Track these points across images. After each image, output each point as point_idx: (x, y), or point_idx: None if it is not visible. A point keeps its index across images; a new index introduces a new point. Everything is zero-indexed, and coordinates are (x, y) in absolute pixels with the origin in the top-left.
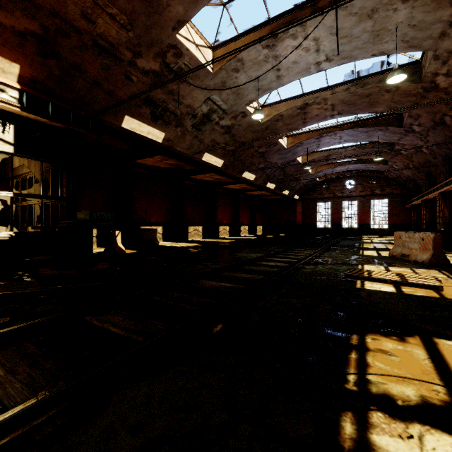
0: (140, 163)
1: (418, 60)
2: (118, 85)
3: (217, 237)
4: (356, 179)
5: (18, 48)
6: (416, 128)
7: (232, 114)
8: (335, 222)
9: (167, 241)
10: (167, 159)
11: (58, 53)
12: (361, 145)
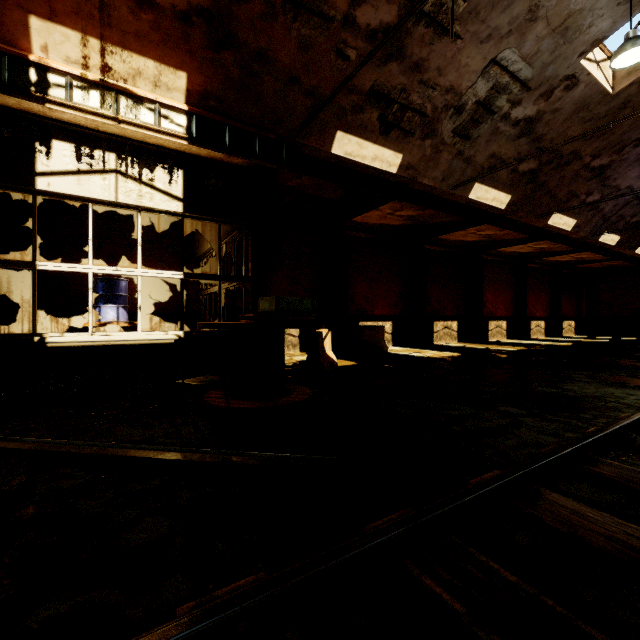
0: (359, 222)
1: None
2: (325, 75)
3: (484, 340)
4: None
5: (182, 44)
6: None
7: (540, 87)
8: None
9: (398, 345)
10: (401, 209)
11: (235, 36)
12: None
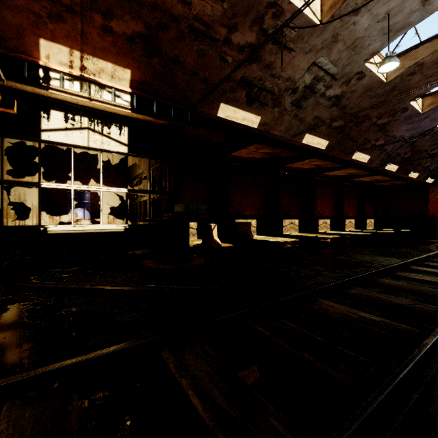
0: (235, 156)
1: None
2: (213, 71)
3: (315, 232)
4: None
5: (128, 53)
6: None
7: (343, 78)
8: None
9: (260, 234)
10: (261, 148)
11: (160, 49)
12: None
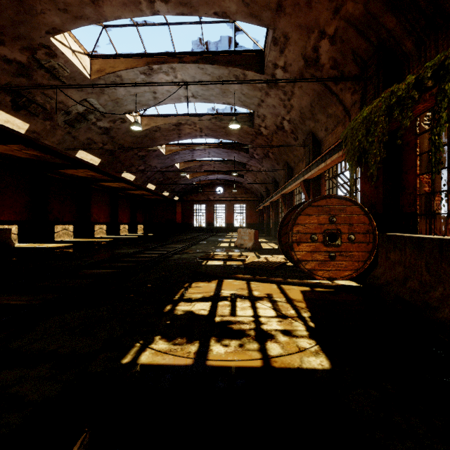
0: None
1: (252, 112)
2: None
3: (92, 237)
4: (224, 187)
5: None
6: (256, 156)
7: (110, 117)
8: (209, 222)
9: (24, 242)
10: (28, 150)
11: None
12: (225, 160)
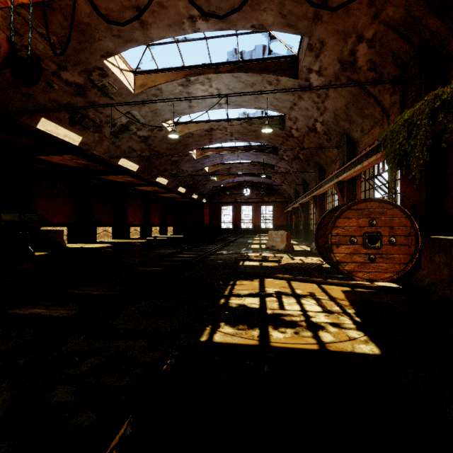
0: (43, 159)
1: (283, 115)
2: (37, 90)
3: (128, 238)
4: (251, 188)
5: None
6: (285, 157)
7: (149, 127)
8: (236, 223)
9: (72, 242)
10: (77, 159)
11: None
12: (253, 162)
